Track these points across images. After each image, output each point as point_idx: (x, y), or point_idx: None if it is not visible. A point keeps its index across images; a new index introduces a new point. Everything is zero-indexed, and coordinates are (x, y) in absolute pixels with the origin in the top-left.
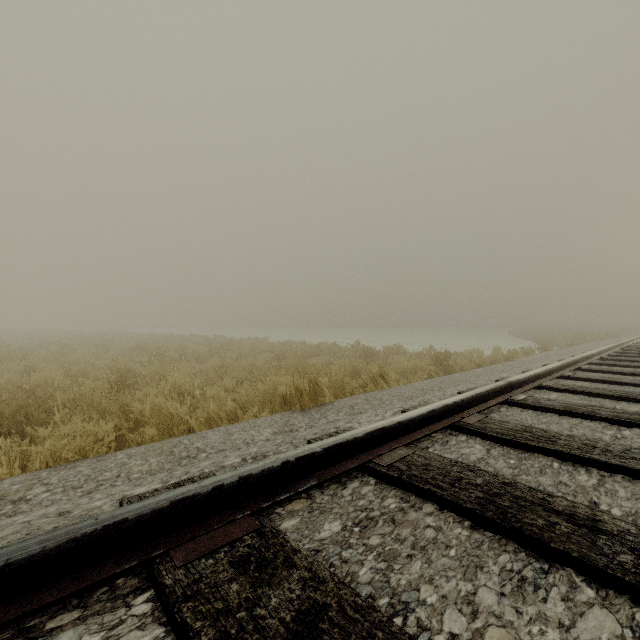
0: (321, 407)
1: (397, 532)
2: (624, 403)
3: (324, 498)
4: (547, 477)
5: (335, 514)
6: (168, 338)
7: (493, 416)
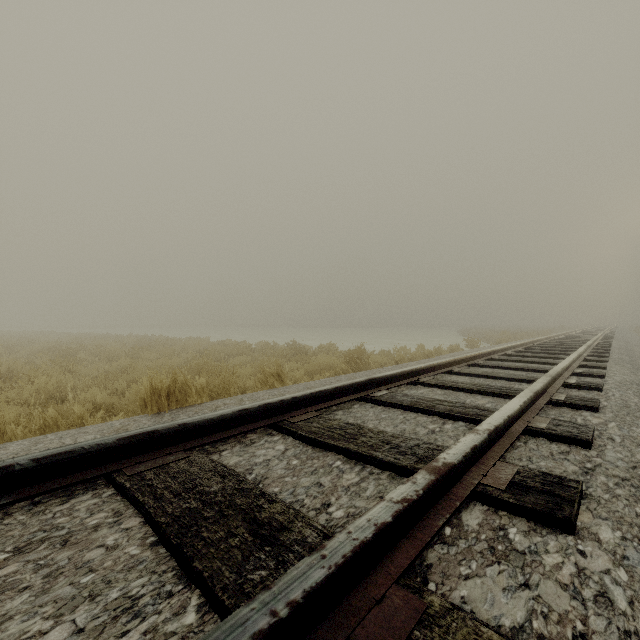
0: (183, 409)
1: (50, 558)
2: (479, 397)
3: (16, 519)
4: (312, 478)
5: (1, 539)
6: (97, 338)
7: (336, 414)
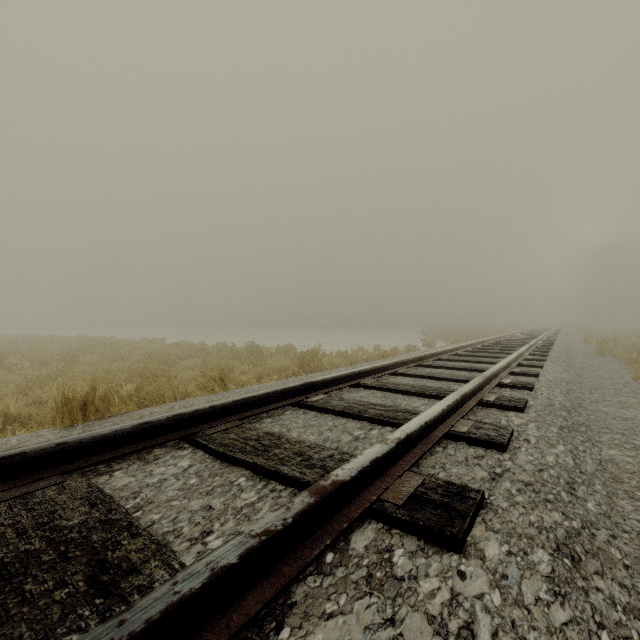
0: (101, 420)
1: None
2: (416, 399)
3: None
4: (204, 501)
5: None
6: (36, 340)
7: (263, 422)
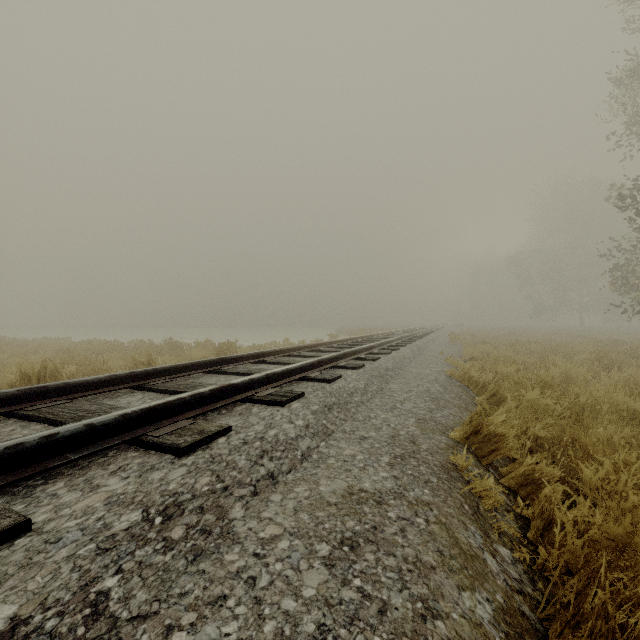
0: None
1: None
2: None
3: None
4: None
5: None
6: None
7: (189, 380)
